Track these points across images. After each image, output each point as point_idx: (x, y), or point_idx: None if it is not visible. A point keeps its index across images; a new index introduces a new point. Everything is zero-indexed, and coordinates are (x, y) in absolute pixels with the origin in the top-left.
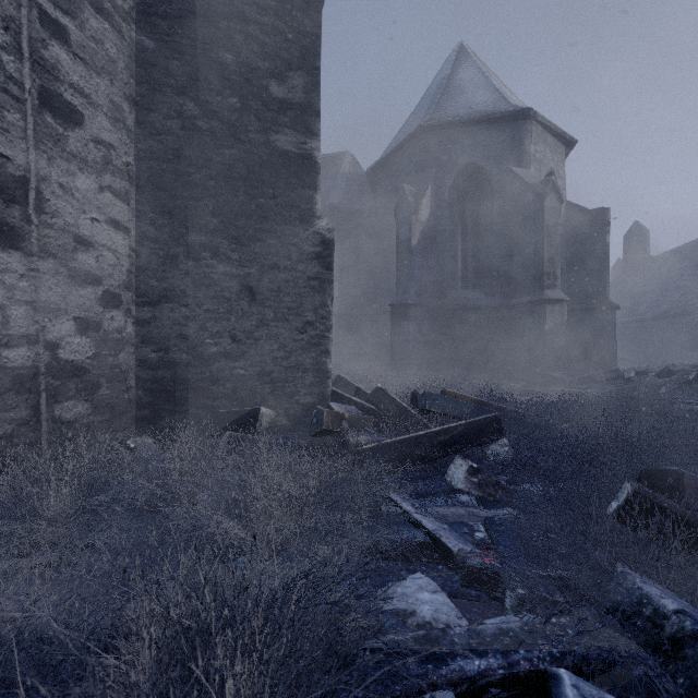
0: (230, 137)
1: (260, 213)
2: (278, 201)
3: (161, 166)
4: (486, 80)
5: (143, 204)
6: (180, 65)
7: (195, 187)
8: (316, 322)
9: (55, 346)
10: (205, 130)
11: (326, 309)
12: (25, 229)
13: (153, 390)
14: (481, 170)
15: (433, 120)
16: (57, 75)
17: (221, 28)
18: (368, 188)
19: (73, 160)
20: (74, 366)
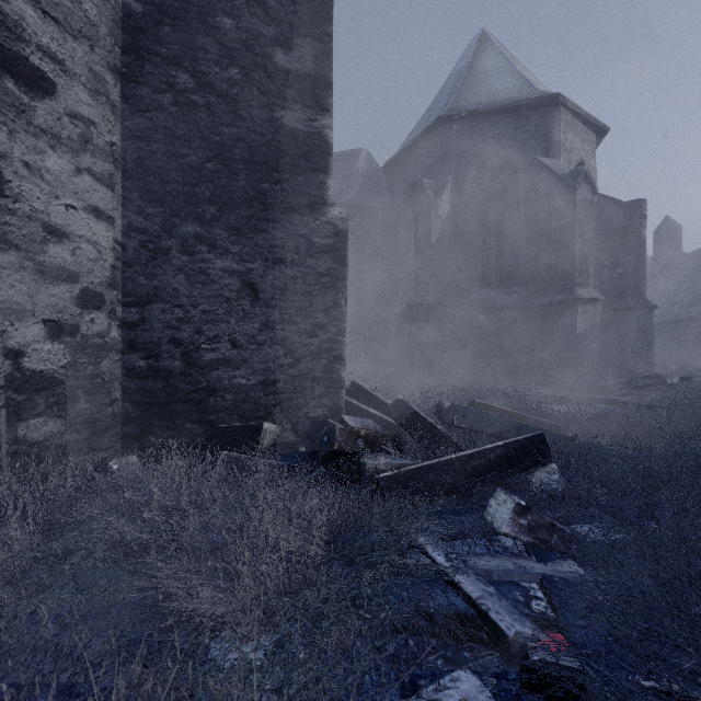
0: (230, 114)
1: (263, 200)
2: (284, 186)
3: (151, 147)
4: (511, 66)
5: (130, 190)
6: (172, 32)
7: (190, 170)
8: (328, 324)
9: (18, 354)
10: (201, 105)
11: (339, 309)
12: None
13: (141, 403)
14: (505, 162)
15: (454, 110)
16: (21, 34)
17: None
18: (384, 185)
19: (42, 136)
20: (44, 377)
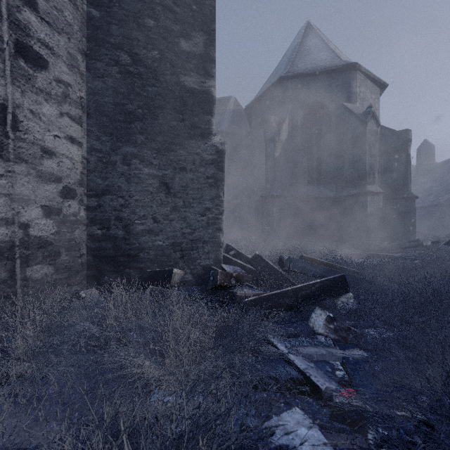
0: (152, 79)
1: (173, 131)
2: (186, 123)
3: (104, 99)
4: (326, 45)
5: (92, 126)
6: (117, 28)
7: (128, 113)
8: (212, 208)
9: (26, 226)
10: (135, 73)
11: (219, 199)
12: (4, 142)
13: (98, 256)
14: (322, 105)
15: (290, 72)
16: (28, 32)
17: (146, 2)
18: (245, 119)
19: (40, 94)
20: (41, 240)
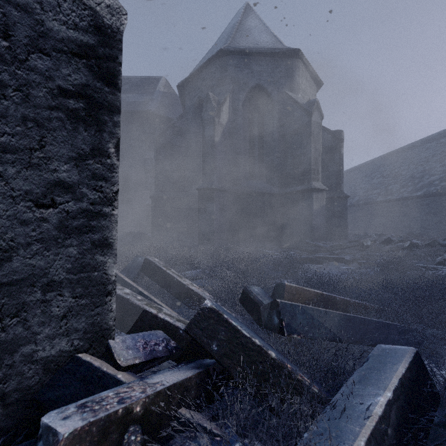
0: None
1: None
2: None
3: None
4: (267, 28)
5: None
6: None
7: None
8: (81, 184)
9: None
10: None
11: (104, 160)
12: None
13: None
14: (265, 91)
15: (230, 47)
16: None
17: None
18: (178, 104)
19: None
20: None
